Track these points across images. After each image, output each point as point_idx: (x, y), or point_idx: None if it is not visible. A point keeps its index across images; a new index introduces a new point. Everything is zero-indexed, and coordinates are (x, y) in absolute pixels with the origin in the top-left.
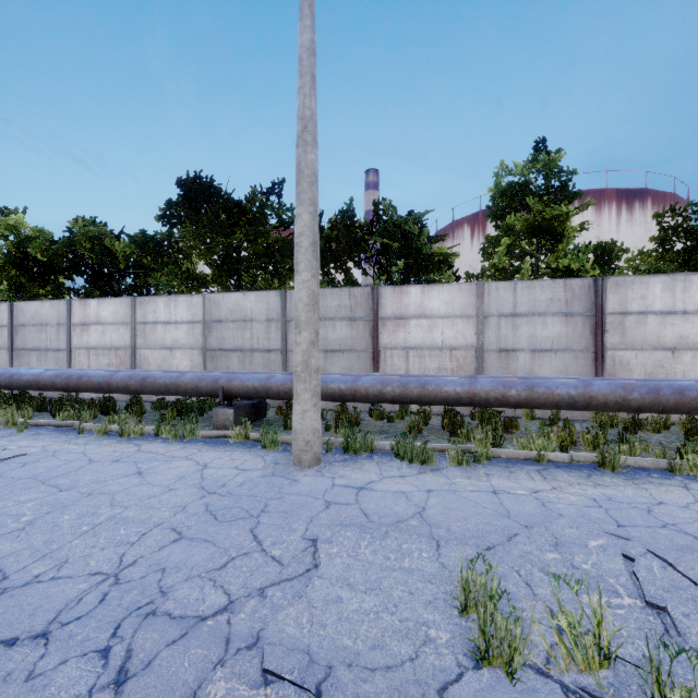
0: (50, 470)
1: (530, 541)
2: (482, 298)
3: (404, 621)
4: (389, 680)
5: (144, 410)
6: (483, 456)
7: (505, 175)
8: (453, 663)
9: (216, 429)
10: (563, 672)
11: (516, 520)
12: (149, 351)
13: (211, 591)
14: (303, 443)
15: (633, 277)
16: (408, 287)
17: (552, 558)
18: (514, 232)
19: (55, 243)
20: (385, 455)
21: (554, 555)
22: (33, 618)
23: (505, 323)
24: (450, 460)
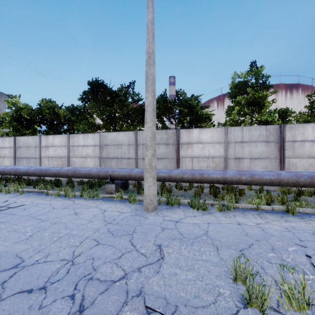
0: (36, 212)
1: (260, 247)
2: (227, 134)
3: (207, 284)
4: (205, 312)
5: (74, 185)
6: (231, 207)
7: (236, 78)
8: (233, 305)
9: (107, 193)
10: (286, 310)
11: (251, 237)
12: (75, 158)
13: (116, 269)
14: (149, 200)
15: (298, 124)
16: (193, 129)
17: (272, 256)
18: (241, 104)
19: (33, 110)
20: (185, 206)
21: (272, 254)
22: (38, 280)
23: (238, 146)
24: (216, 209)
